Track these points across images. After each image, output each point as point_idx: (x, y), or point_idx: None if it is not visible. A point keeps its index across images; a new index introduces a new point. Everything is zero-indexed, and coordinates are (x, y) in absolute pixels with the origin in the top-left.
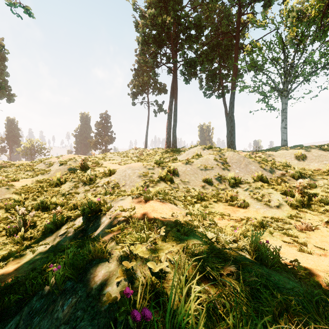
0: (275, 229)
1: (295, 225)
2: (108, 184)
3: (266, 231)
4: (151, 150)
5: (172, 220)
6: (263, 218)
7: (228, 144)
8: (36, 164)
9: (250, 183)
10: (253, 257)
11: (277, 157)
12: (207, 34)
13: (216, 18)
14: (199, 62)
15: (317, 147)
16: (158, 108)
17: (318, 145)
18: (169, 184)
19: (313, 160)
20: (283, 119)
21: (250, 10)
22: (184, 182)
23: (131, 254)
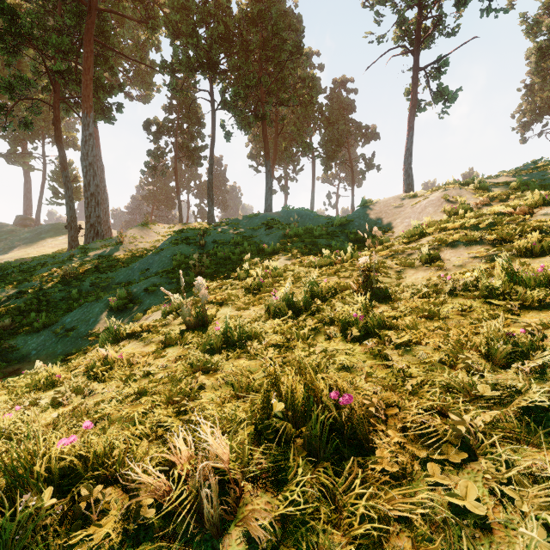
0: None
1: None
2: None
3: None
4: None
5: None
6: None
7: None
8: None
9: None
10: None
11: None
12: None
13: None
14: None
15: None
16: None
17: None
18: None
19: None
20: None
21: None
22: None
23: None
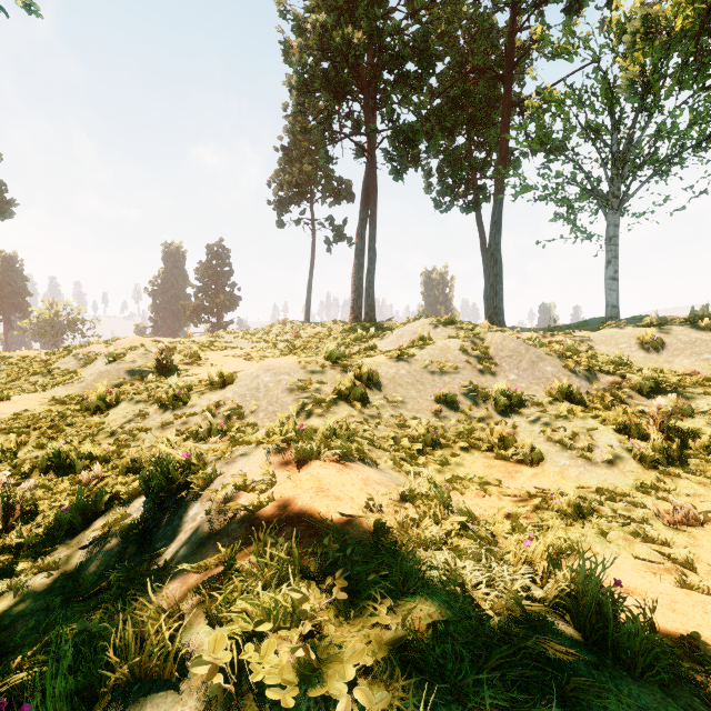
0: (610, 521)
1: (657, 511)
2: (218, 409)
3: (590, 527)
4: (319, 326)
5: (369, 523)
6: (580, 491)
7: (488, 313)
8: (56, 358)
9: (542, 406)
10: (589, 638)
11: (599, 344)
12: (442, 72)
13: (462, 37)
14: (425, 134)
15: (688, 322)
16: (335, 234)
17: (689, 317)
18: (360, 408)
19: (679, 351)
20: (610, 258)
21: (536, 19)
22: (393, 402)
23: (245, 672)
